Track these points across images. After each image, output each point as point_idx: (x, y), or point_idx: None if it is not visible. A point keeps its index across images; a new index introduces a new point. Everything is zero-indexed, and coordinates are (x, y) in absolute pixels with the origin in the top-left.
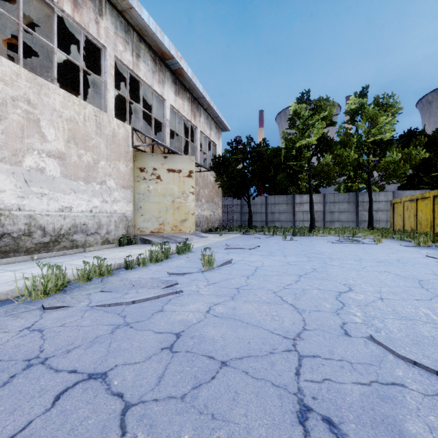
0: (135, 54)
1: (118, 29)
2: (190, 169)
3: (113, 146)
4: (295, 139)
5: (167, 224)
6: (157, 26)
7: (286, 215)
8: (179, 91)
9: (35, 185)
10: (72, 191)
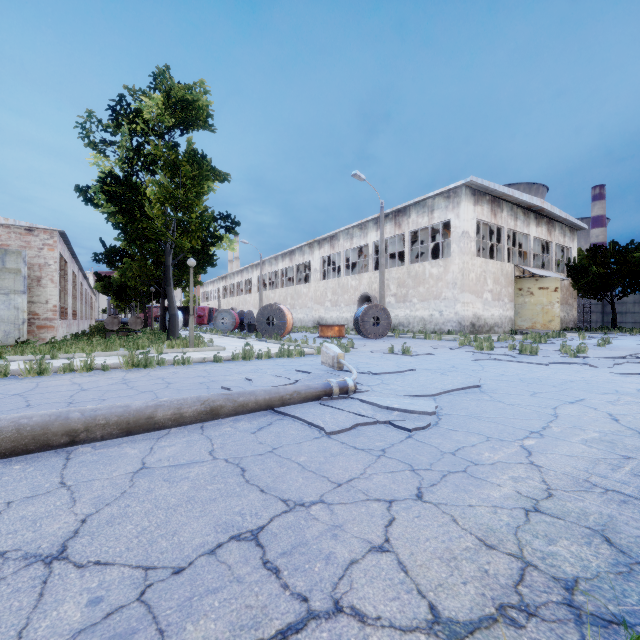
0: (515, 219)
1: (508, 212)
2: (556, 286)
3: (506, 279)
4: None
5: (538, 323)
6: (530, 196)
7: None
8: (539, 222)
9: (485, 305)
10: (494, 306)
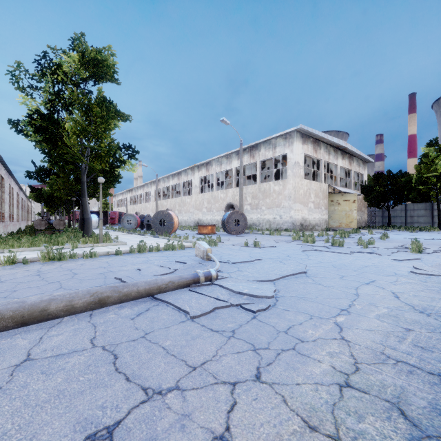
0: (328, 154)
1: (324, 149)
2: (354, 199)
3: (323, 194)
4: (423, 172)
5: (343, 223)
6: (338, 139)
7: (424, 218)
8: (343, 156)
9: (310, 212)
10: (315, 212)
